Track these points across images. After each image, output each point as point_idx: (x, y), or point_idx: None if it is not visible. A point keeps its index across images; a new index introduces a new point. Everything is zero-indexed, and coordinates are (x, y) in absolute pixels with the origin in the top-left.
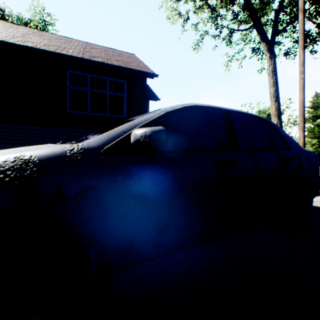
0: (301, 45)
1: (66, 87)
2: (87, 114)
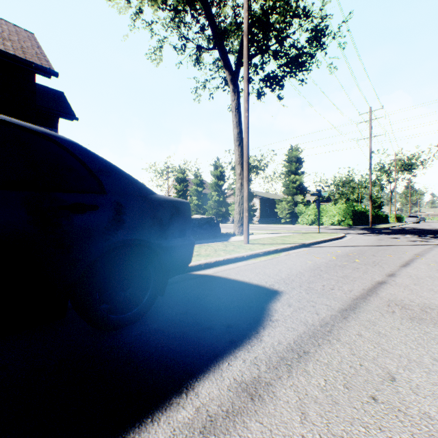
0: (246, 76)
1: None
2: None
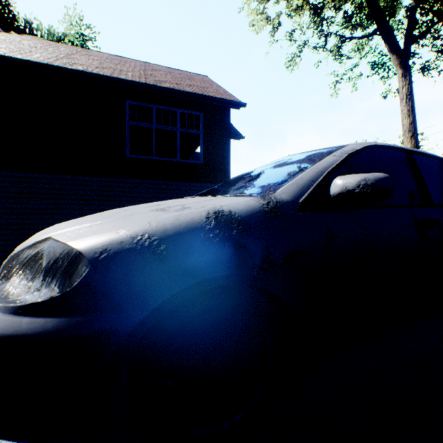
0: None
1: (125, 123)
2: (152, 159)
